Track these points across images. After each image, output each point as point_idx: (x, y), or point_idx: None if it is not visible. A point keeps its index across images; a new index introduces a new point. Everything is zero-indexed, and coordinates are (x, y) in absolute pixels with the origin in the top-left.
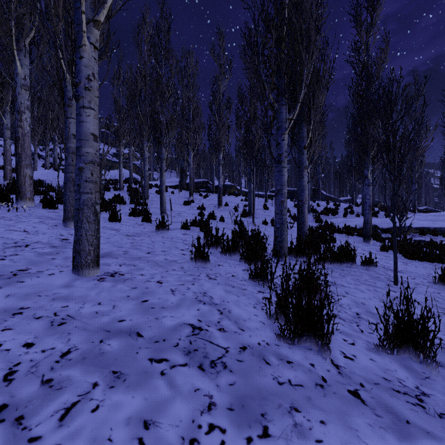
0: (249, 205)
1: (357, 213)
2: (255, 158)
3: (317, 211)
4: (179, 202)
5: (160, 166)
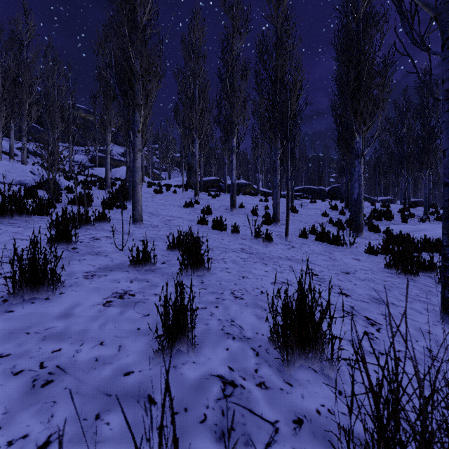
0: (274, 207)
1: (421, 216)
2: (289, 130)
3: (364, 215)
4: (180, 203)
5: (132, 142)
